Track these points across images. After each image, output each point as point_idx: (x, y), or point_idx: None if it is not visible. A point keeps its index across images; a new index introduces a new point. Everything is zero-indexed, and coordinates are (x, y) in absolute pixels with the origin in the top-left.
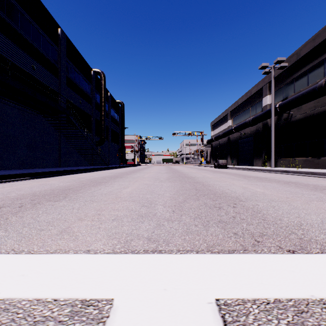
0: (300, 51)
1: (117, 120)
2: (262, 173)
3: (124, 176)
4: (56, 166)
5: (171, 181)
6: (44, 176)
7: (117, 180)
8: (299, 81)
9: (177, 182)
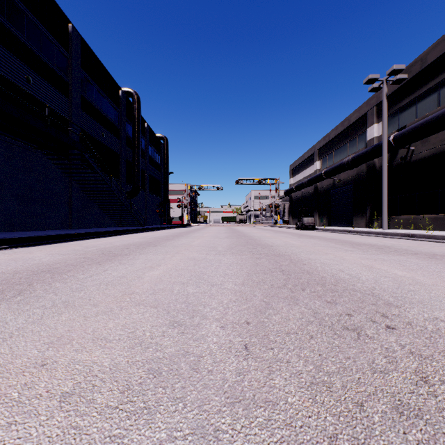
0: (427, 56)
1: (158, 162)
2: (373, 238)
3: (160, 243)
4: (66, 227)
5: (236, 253)
6: (32, 243)
7: (147, 251)
8: (424, 101)
9: (245, 255)
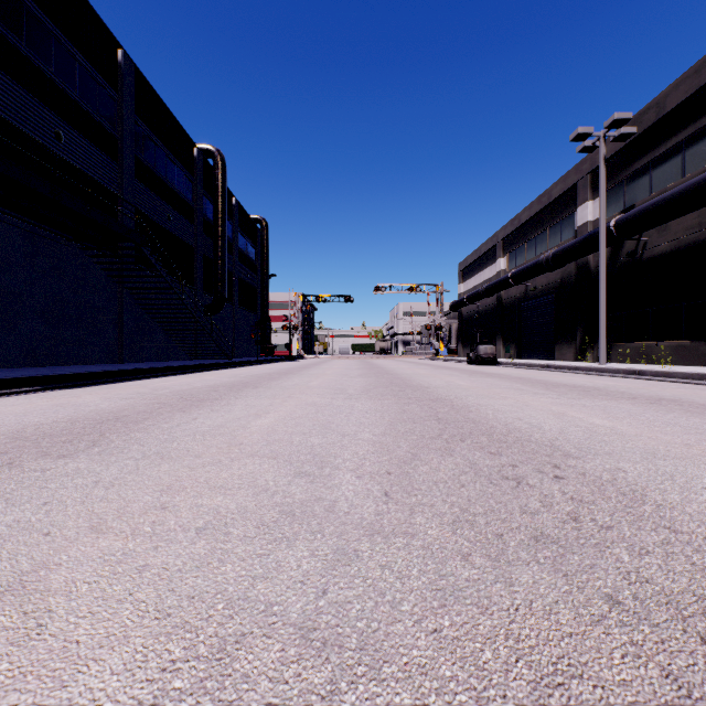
0: (666, 99)
1: (252, 259)
2: (582, 376)
3: (262, 384)
4: (113, 360)
5: (375, 397)
6: (73, 384)
7: (245, 394)
8: (662, 167)
9: (387, 400)
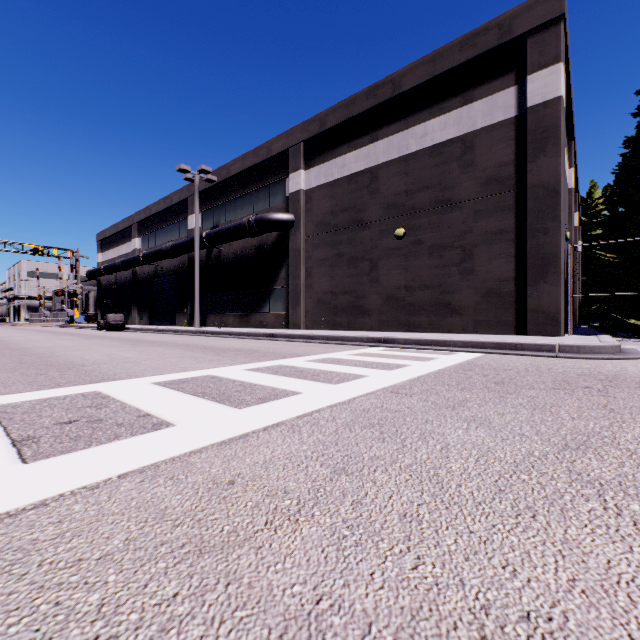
0: (231, 168)
1: None
2: (174, 336)
3: None
4: None
5: None
6: None
7: None
8: (231, 207)
9: None
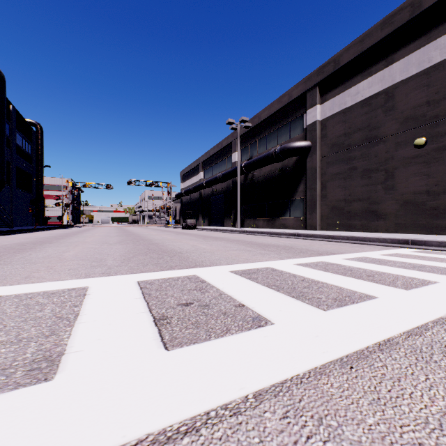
0: (261, 115)
1: (28, 152)
2: (226, 234)
3: (54, 241)
4: None
5: (124, 244)
6: None
7: (48, 246)
8: (260, 143)
9: (129, 244)
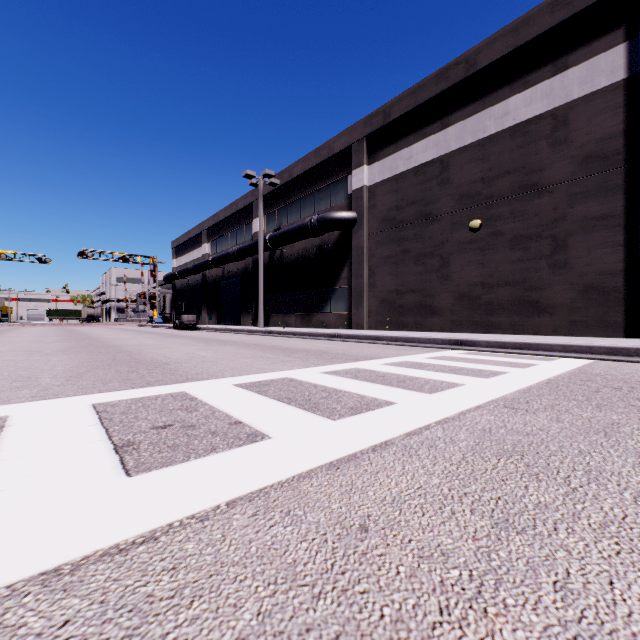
0: (293, 170)
1: None
2: (242, 335)
3: None
4: None
5: (71, 353)
6: None
7: None
8: (292, 209)
9: (82, 354)
